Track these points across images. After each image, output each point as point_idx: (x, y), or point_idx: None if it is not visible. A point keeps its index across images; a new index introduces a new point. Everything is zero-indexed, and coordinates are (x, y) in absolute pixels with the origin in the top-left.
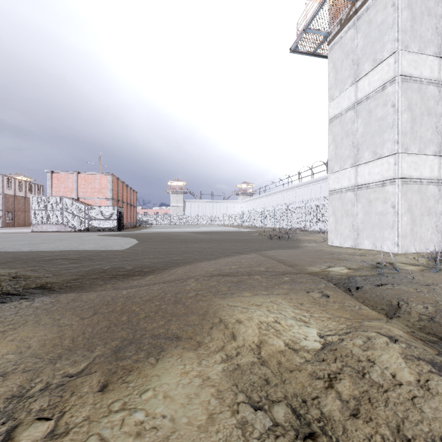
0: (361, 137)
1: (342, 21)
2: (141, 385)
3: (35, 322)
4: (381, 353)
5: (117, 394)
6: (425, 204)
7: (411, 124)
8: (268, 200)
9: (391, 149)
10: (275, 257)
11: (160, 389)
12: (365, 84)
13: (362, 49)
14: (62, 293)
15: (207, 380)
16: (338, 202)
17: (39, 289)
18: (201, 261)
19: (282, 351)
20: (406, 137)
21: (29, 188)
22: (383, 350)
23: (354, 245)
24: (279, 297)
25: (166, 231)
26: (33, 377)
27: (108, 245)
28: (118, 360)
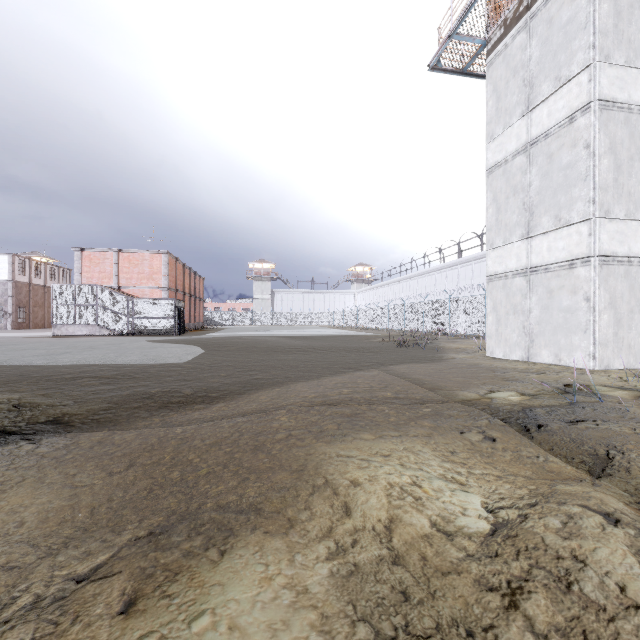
0: (537, 194)
1: (508, 22)
2: (193, 601)
3: (37, 480)
4: (595, 544)
5: (151, 619)
6: (635, 295)
7: (615, 174)
8: (394, 290)
9: (584, 212)
10: (407, 376)
11: (224, 612)
12: (543, 115)
13: (539, 62)
14: (85, 432)
15: (304, 594)
16: (500, 293)
17: (50, 425)
18: (296, 381)
19: (427, 537)
20: (607, 193)
21: (50, 274)
22: (598, 539)
23: (526, 357)
24: (417, 441)
25: (245, 335)
26: (17, 582)
27: (160, 356)
28: (159, 551)
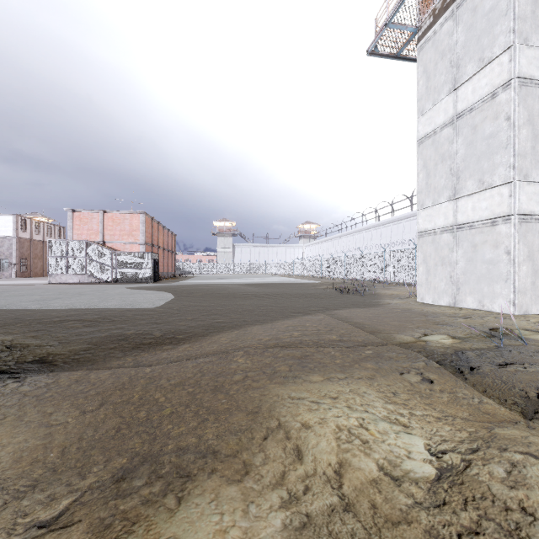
0: (462, 161)
1: (436, 12)
2: None
3: (17, 418)
4: None
5: None
6: None
7: (533, 143)
8: (336, 244)
9: (505, 176)
10: (349, 320)
11: None
12: (468, 92)
13: (464, 46)
14: (65, 371)
15: None
16: (430, 247)
17: (36, 365)
18: (252, 324)
19: (376, 482)
20: (525, 159)
21: (48, 231)
22: None
23: (453, 303)
24: (362, 383)
25: (210, 283)
26: None
27: (136, 302)
28: (119, 496)
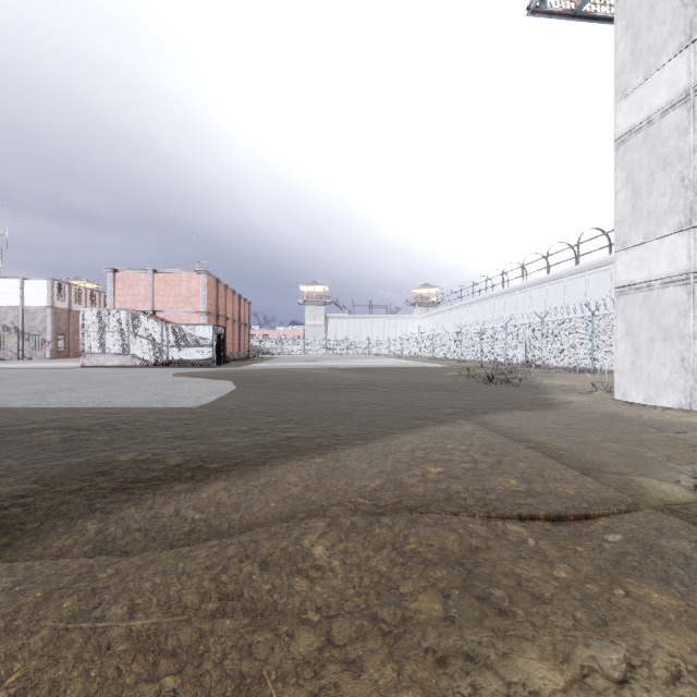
0: None
1: None
2: None
3: None
4: None
5: None
6: None
7: None
8: (465, 314)
9: None
10: (522, 437)
11: None
12: None
13: None
14: None
15: None
16: (639, 310)
17: None
18: (349, 444)
19: None
20: None
21: (91, 299)
22: None
23: (687, 403)
24: None
25: (292, 367)
26: None
27: (174, 396)
28: None
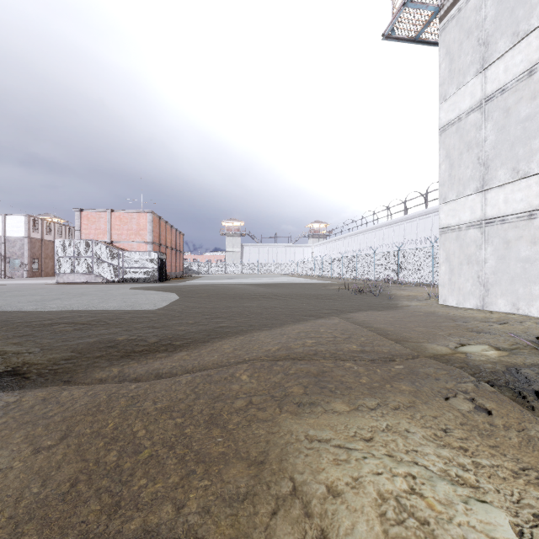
0: (492, 148)
1: None
2: None
3: None
4: None
5: None
6: None
7: None
8: (347, 243)
9: None
10: (368, 325)
11: None
12: (499, 71)
13: (495, 20)
14: (38, 387)
15: None
16: (454, 244)
17: (6, 379)
18: (259, 330)
19: None
20: None
21: (59, 231)
22: None
23: (481, 305)
24: (401, 416)
25: (217, 283)
26: None
27: (137, 303)
28: None
